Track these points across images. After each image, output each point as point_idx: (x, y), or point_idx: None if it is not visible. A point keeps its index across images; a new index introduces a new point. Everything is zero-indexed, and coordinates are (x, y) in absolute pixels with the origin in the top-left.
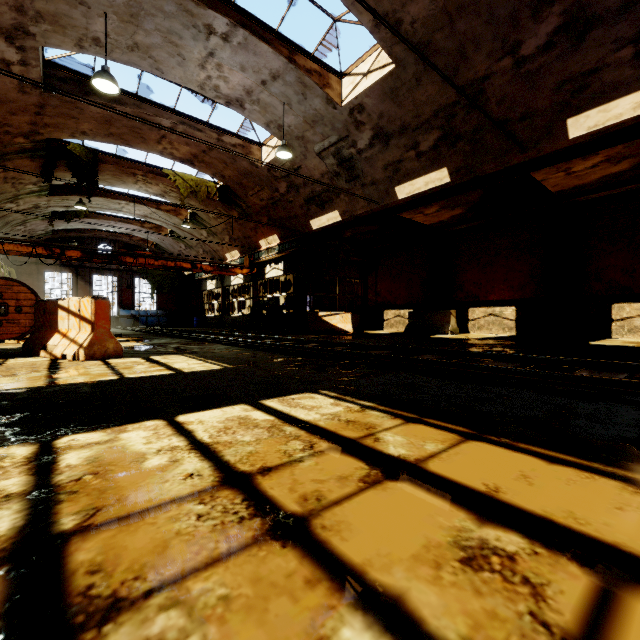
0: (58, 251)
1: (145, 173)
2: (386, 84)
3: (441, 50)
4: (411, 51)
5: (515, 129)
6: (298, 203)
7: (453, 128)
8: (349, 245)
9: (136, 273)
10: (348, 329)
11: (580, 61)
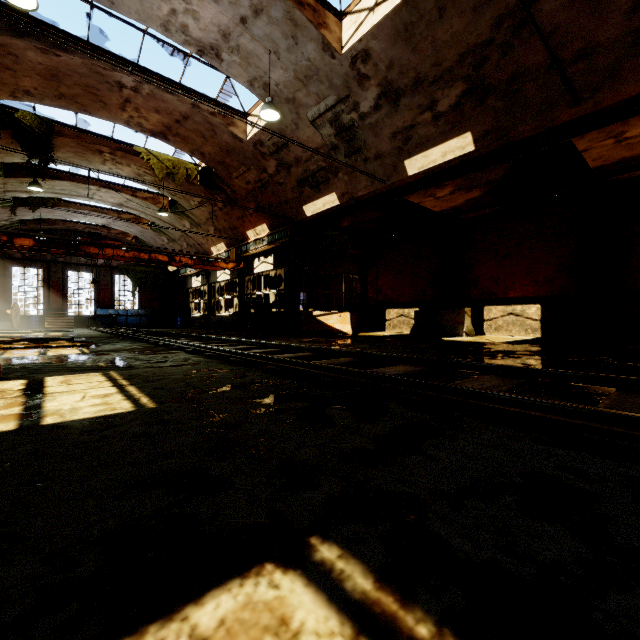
0: (5, 238)
1: (112, 150)
2: (399, 18)
3: None
4: None
5: (566, 74)
6: (289, 185)
7: (482, 78)
8: (347, 236)
9: (116, 269)
10: (347, 330)
11: None
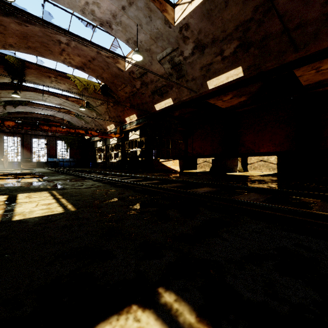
0: None
1: (56, 76)
2: (204, 7)
3: None
4: None
5: (291, 36)
6: (147, 94)
7: (247, 38)
8: (177, 121)
9: (58, 138)
10: (177, 169)
11: None
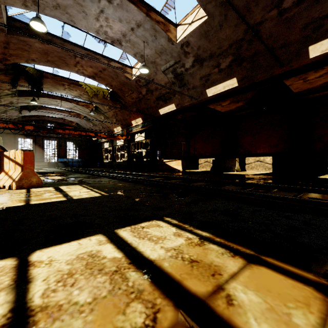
0: (20, 126)
1: (69, 84)
2: (202, 28)
3: (235, 6)
4: (217, 7)
5: (277, 53)
6: (152, 100)
7: (240, 54)
8: (180, 123)
9: (67, 139)
10: (179, 169)
11: (319, 10)
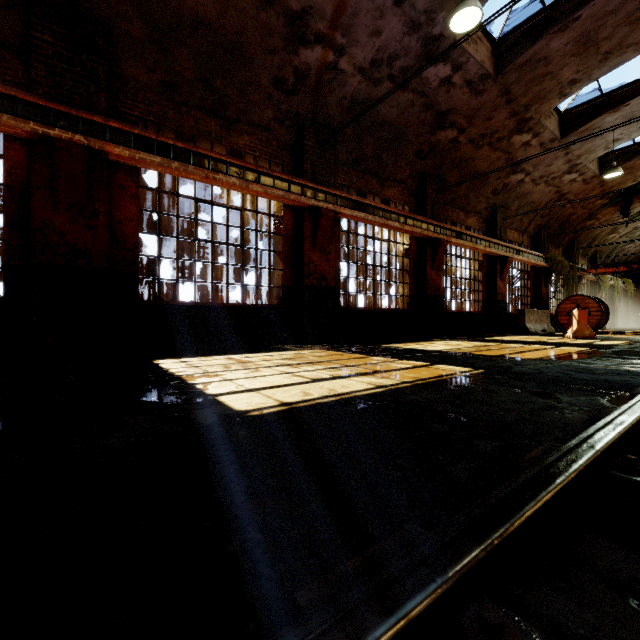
0: (635, 266)
1: None
2: None
3: None
4: None
5: None
6: None
7: None
8: None
9: None
10: None
11: None
